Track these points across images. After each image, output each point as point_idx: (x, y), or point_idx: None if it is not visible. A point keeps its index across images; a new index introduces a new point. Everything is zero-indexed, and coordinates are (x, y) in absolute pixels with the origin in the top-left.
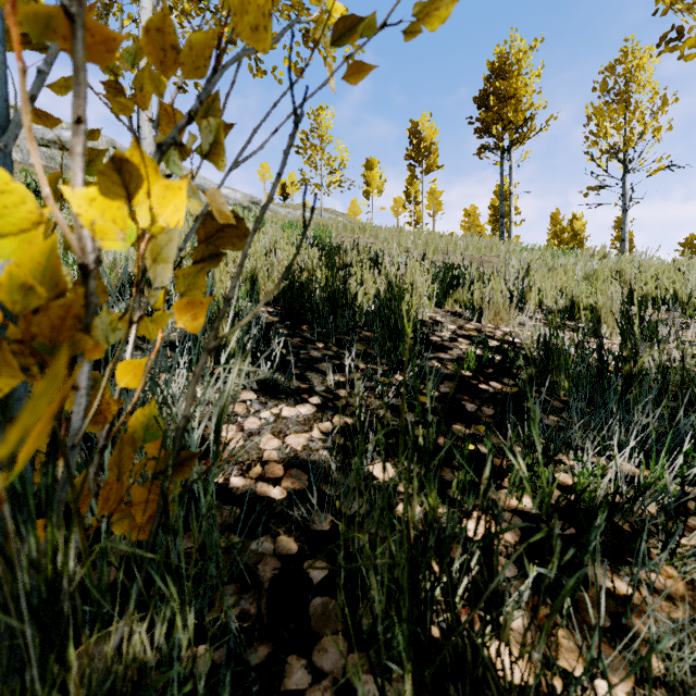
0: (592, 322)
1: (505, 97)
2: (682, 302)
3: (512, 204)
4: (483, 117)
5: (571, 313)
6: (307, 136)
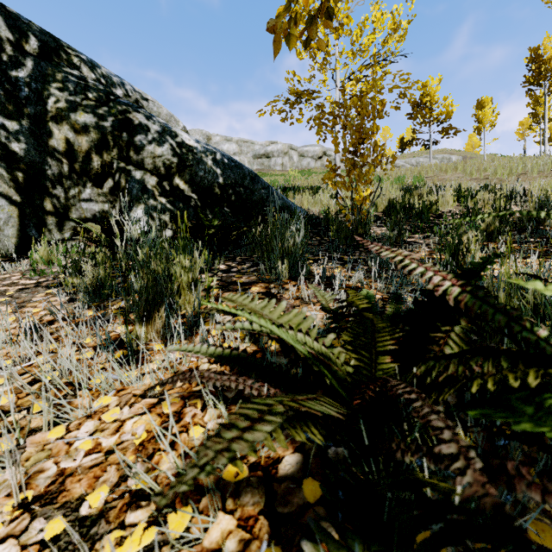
0: None
1: None
2: None
3: None
4: None
5: None
6: (417, 104)
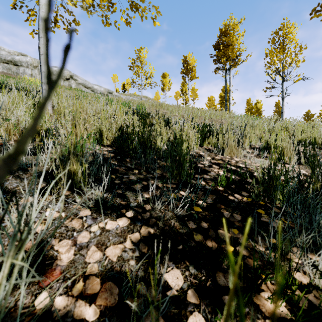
0: (277, 154)
1: (227, 45)
2: (318, 144)
3: (230, 95)
4: (217, 54)
5: (267, 149)
6: (134, 61)
